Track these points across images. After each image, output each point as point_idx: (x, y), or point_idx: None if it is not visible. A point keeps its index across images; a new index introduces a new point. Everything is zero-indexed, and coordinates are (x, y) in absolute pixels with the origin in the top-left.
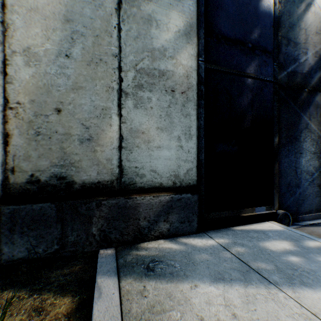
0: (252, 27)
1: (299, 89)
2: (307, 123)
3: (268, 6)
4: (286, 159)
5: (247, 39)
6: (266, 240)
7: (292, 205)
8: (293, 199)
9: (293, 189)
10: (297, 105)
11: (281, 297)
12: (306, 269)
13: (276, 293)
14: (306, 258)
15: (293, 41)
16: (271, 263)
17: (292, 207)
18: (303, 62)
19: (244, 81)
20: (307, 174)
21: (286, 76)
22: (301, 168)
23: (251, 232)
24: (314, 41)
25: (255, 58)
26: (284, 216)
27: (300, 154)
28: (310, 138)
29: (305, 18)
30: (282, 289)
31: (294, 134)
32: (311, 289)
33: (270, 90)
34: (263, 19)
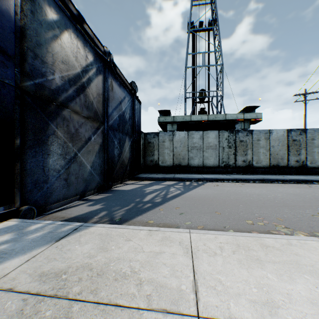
0: None
1: (49, 101)
2: (55, 130)
3: (8, 10)
4: (34, 159)
5: None
6: None
7: (41, 199)
8: (42, 194)
9: (42, 185)
10: (46, 114)
11: None
12: (8, 250)
13: None
14: (18, 241)
15: (42, 58)
16: None
17: (41, 200)
18: (51, 80)
19: None
20: (55, 171)
21: (34, 86)
22: (49, 167)
23: None
24: (61, 67)
25: None
26: (29, 211)
27: (49, 155)
28: (58, 143)
29: (53, 45)
30: None
31: (43, 138)
32: None
33: (11, 93)
34: (1, 19)
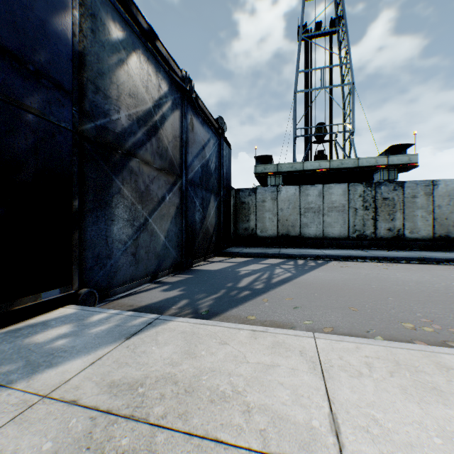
0: (37, 45)
1: (112, 149)
2: (121, 188)
3: (64, 31)
4: (94, 227)
5: (27, 57)
6: (41, 332)
7: (103, 280)
8: (104, 273)
9: (104, 261)
10: (109, 166)
11: (4, 396)
12: (68, 348)
13: (0, 395)
14: (78, 335)
15: (104, 92)
16: (24, 360)
17: (103, 282)
18: (116, 120)
19: (20, 114)
20: (121, 243)
21: (95, 129)
22: (113, 237)
23: (24, 330)
24: (128, 102)
25: (41, 90)
26: (89, 295)
27: (113, 221)
28: (124, 205)
29: (118, 73)
30: (14, 386)
31: (105, 198)
32: (56, 367)
33: (68, 139)
34: (57, 43)
